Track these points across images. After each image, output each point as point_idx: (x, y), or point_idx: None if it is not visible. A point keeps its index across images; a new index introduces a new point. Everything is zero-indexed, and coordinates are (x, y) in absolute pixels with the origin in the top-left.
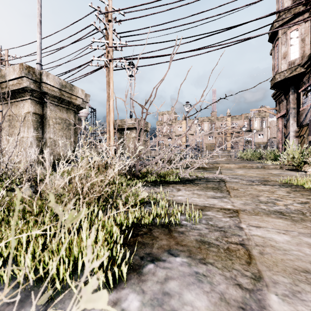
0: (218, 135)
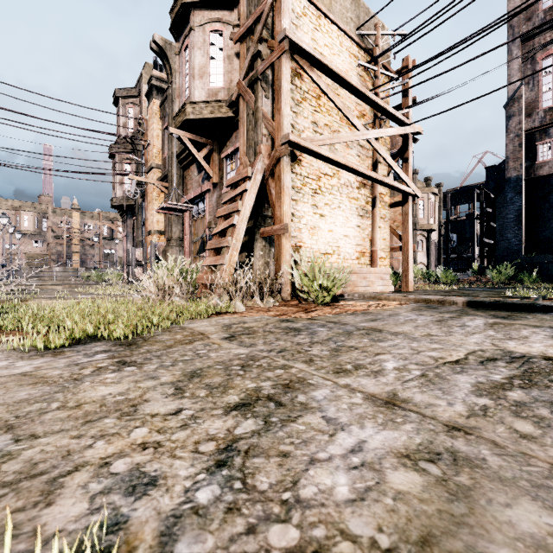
0: (56, 240)
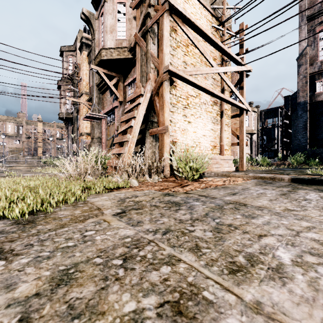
0: (28, 139)
